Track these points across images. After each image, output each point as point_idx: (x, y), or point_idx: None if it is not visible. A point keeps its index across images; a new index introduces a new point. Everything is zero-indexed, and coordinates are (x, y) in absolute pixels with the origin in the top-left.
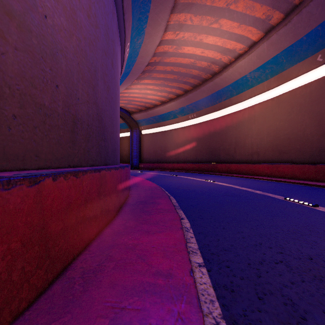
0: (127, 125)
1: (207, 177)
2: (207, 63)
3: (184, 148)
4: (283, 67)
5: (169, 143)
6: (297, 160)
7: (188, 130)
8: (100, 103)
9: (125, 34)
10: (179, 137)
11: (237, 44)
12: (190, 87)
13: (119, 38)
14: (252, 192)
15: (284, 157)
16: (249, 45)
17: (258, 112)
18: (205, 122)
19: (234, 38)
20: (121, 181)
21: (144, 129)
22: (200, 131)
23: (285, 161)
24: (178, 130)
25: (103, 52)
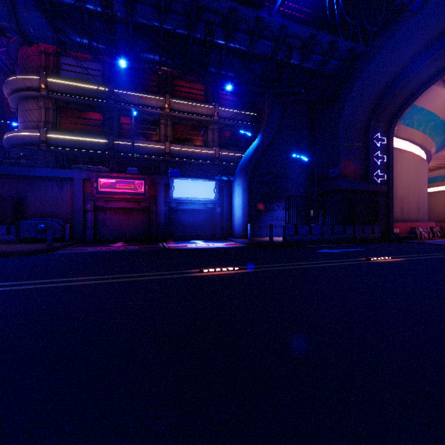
0: None
1: None
2: None
3: None
4: None
5: (436, 204)
6: None
7: None
8: None
9: None
10: None
11: None
12: None
13: None
14: None
15: None
16: None
17: None
18: None
19: None
20: None
21: None
22: None
23: None
24: None
25: None
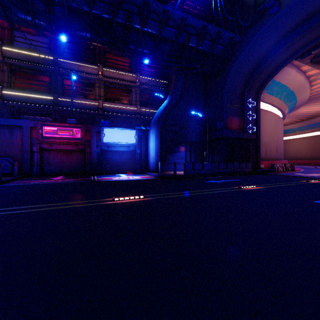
0: None
1: (315, 166)
2: (315, 111)
3: (301, 151)
4: None
5: (289, 148)
6: None
7: (304, 139)
8: None
9: None
10: (297, 144)
11: None
12: (305, 118)
13: None
14: None
15: None
16: None
17: None
18: (318, 135)
19: None
20: None
21: None
22: (314, 140)
23: None
24: (296, 139)
25: None
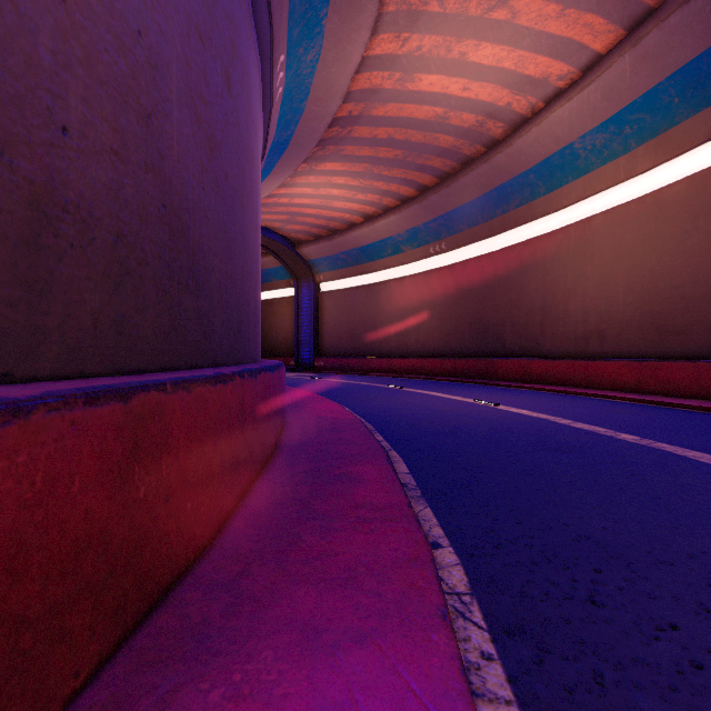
0: (287, 271)
1: (478, 393)
2: (476, 116)
3: (418, 323)
4: (672, 118)
5: (384, 313)
6: (708, 351)
7: (426, 281)
8: (177, 176)
9: (271, 26)
10: (405, 297)
11: (554, 63)
12: (433, 179)
13: (254, 30)
14: (610, 437)
15: (671, 343)
16: (583, 65)
17: (602, 234)
18: (469, 262)
19: (547, 48)
20: (242, 415)
21: (327, 280)
22: (456, 282)
23: (674, 354)
24: (404, 281)
25: (192, 28)
